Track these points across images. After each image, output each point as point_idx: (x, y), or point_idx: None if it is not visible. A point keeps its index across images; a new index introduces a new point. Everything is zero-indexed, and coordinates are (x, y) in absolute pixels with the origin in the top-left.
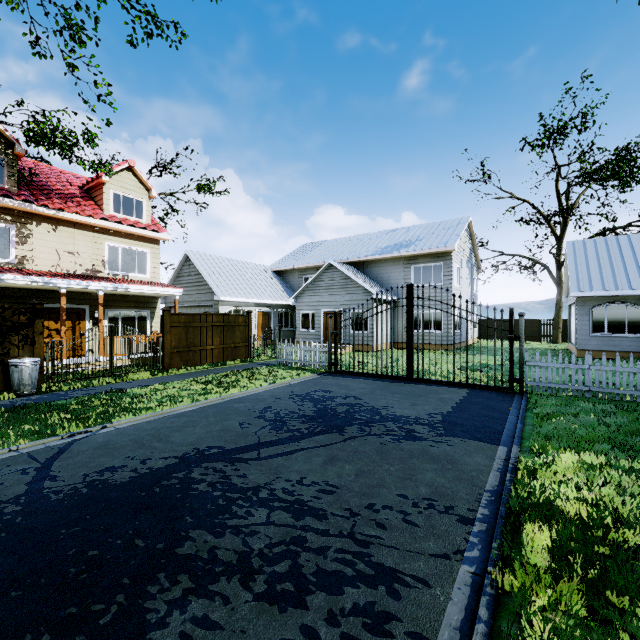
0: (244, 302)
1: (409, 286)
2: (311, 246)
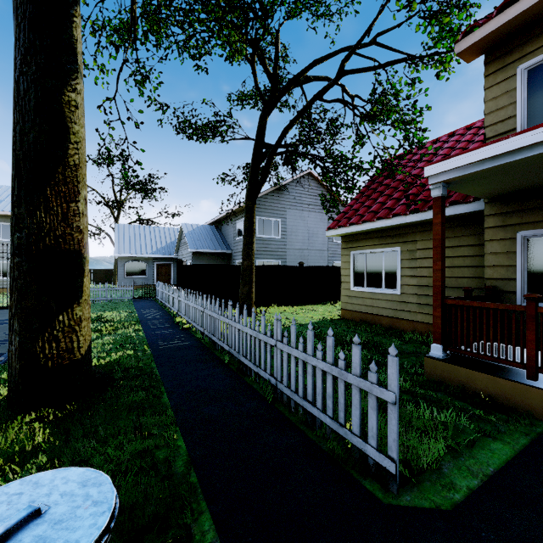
0: None
1: None
2: None
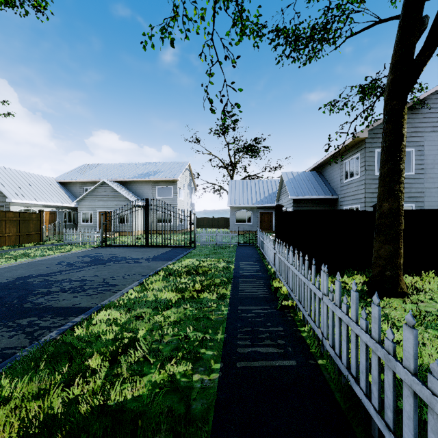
0: (33, 204)
1: (147, 199)
2: (90, 166)
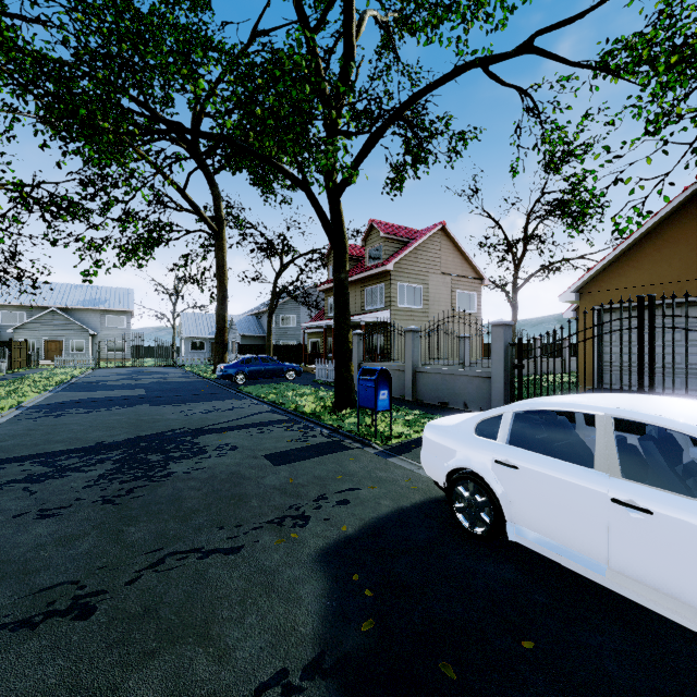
0: None
1: (138, 333)
2: None
